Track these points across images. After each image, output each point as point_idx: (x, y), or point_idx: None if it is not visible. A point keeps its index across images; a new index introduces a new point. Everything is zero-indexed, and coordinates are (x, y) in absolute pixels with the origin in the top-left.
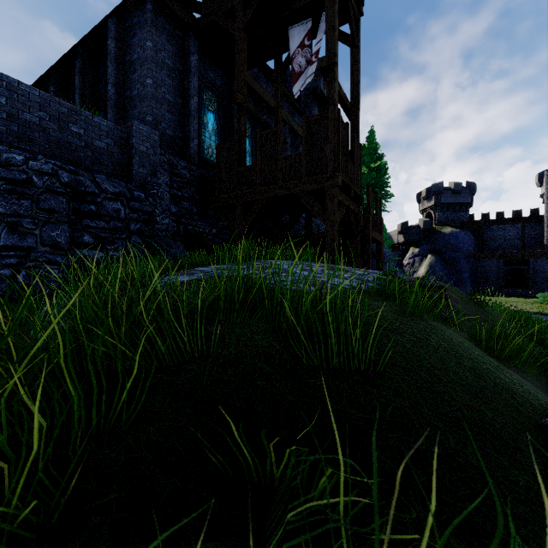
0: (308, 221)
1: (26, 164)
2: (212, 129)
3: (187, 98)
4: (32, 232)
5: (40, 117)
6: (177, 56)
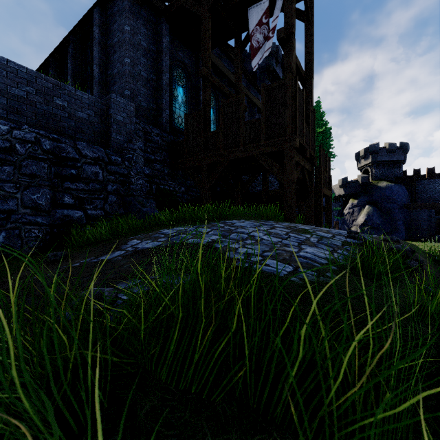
0: (265, 179)
1: (11, 133)
2: (182, 101)
3: (159, 75)
4: (14, 195)
5: (27, 92)
6: (151, 38)
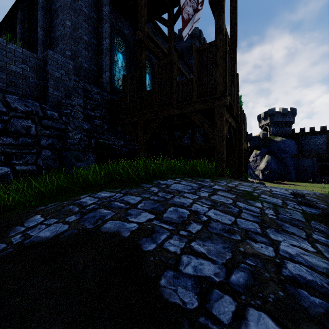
0: (193, 134)
1: None
2: (121, 66)
3: (100, 40)
4: None
5: None
6: (92, 6)
